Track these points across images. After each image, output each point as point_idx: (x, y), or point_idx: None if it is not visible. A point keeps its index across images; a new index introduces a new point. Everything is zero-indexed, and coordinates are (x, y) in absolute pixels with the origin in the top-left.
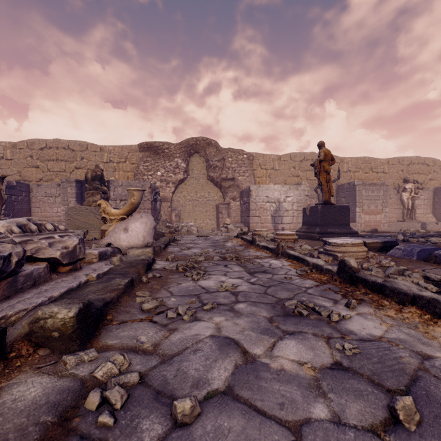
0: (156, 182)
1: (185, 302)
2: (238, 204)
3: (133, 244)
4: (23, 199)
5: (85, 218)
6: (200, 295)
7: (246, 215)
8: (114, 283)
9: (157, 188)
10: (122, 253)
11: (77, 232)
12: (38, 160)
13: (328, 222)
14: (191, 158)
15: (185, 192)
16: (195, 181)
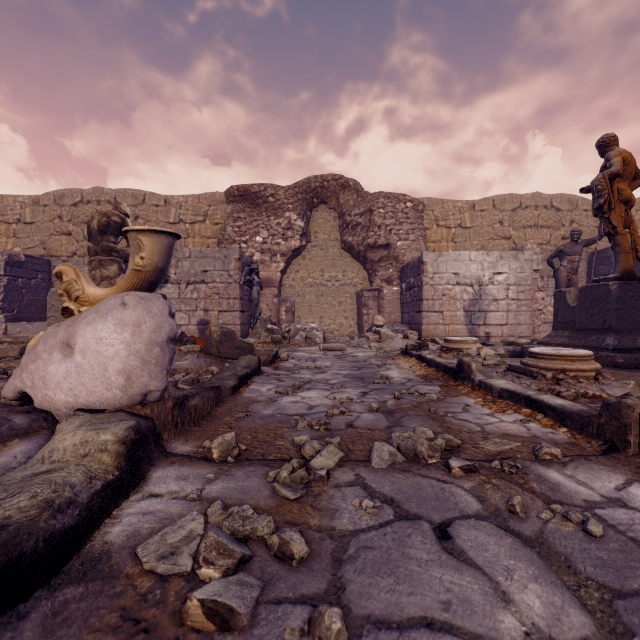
0: (253, 253)
1: None
2: (397, 291)
3: (88, 400)
4: (39, 284)
5: None
6: None
7: (413, 309)
8: None
9: (254, 263)
10: (55, 430)
11: None
12: (71, 223)
13: (636, 322)
14: (313, 213)
15: (303, 271)
16: (320, 252)
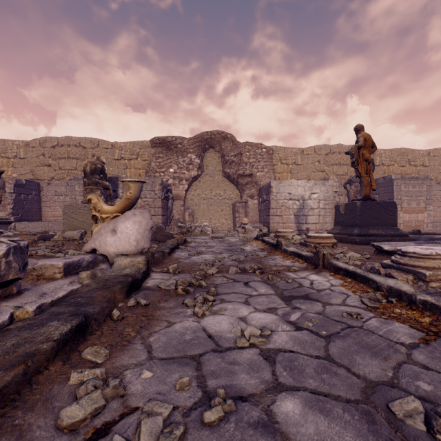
0: (168, 179)
1: (169, 383)
2: (256, 203)
3: (123, 251)
4: (33, 198)
5: (83, 216)
6: (202, 358)
7: (265, 214)
8: (42, 333)
9: (169, 185)
10: (109, 262)
11: (73, 233)
12: (50, 159)
13: (369, 221)
14: (205, 154)
15: (199, 190)
16: (210, 178)
